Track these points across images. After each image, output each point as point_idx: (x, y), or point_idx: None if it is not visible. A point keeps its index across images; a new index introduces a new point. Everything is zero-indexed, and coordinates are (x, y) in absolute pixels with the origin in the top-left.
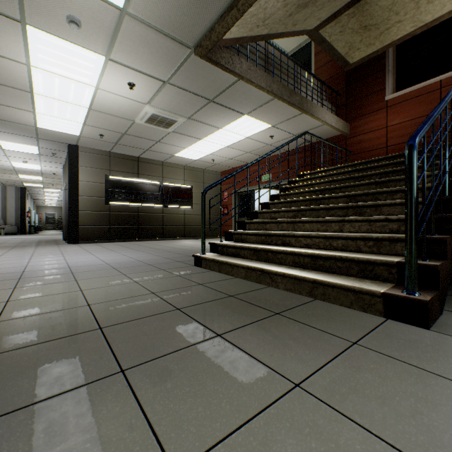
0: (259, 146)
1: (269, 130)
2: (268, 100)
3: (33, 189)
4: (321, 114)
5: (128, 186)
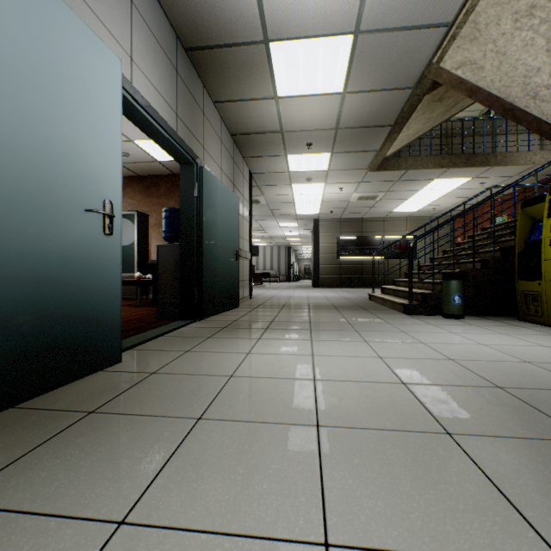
0: (477, 191)
1: (472, 180)
2: (446, 169)
3: (295, 247)
4: (524, 159)
5: (353, 243)
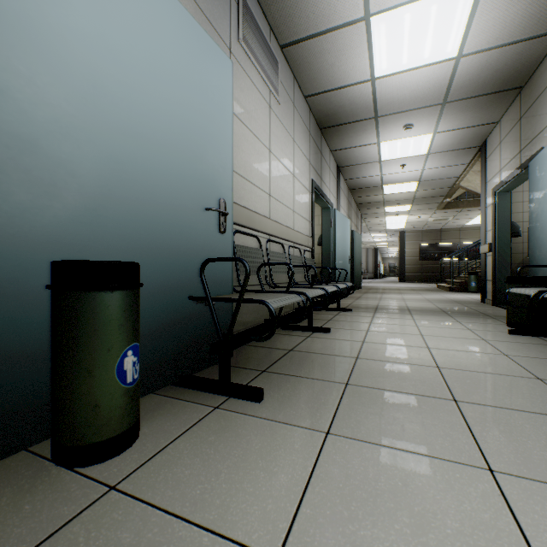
0: None
1: None
2: None
3: (381, 248)
4: None
5: (433, 248)
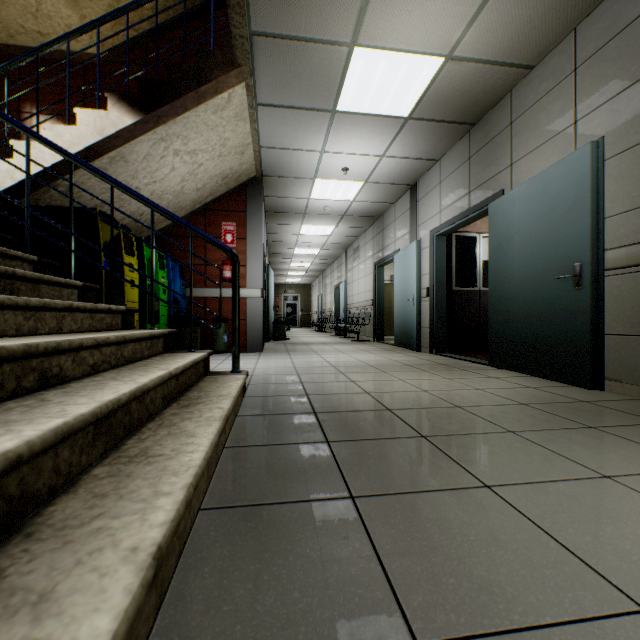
0: None
1: None
2: None
3: None
4: None
5: None
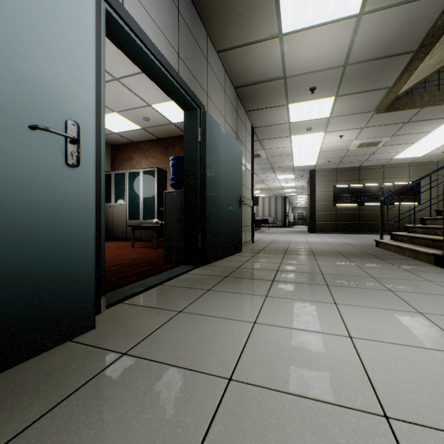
0: None
1: None
2: None
3: (290, 197)
4: None
5: (350, 191)
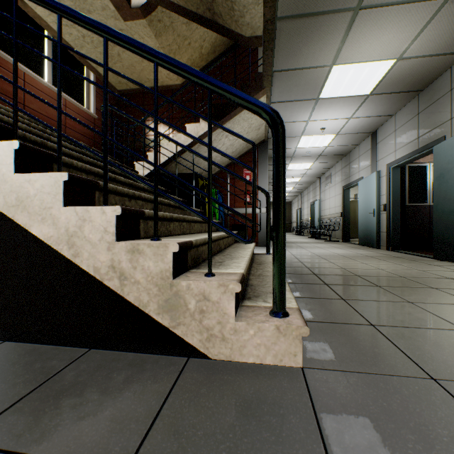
0: None
1: None
2: None
3: None
4: None
5: None
